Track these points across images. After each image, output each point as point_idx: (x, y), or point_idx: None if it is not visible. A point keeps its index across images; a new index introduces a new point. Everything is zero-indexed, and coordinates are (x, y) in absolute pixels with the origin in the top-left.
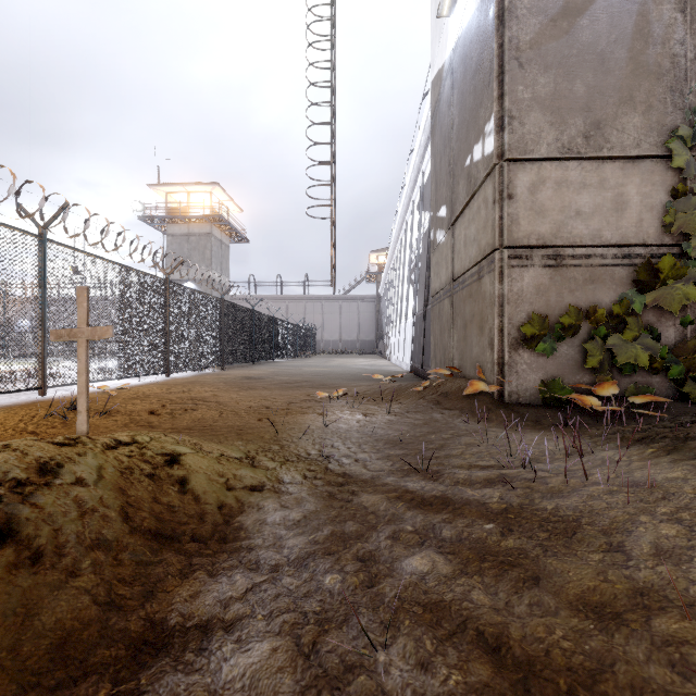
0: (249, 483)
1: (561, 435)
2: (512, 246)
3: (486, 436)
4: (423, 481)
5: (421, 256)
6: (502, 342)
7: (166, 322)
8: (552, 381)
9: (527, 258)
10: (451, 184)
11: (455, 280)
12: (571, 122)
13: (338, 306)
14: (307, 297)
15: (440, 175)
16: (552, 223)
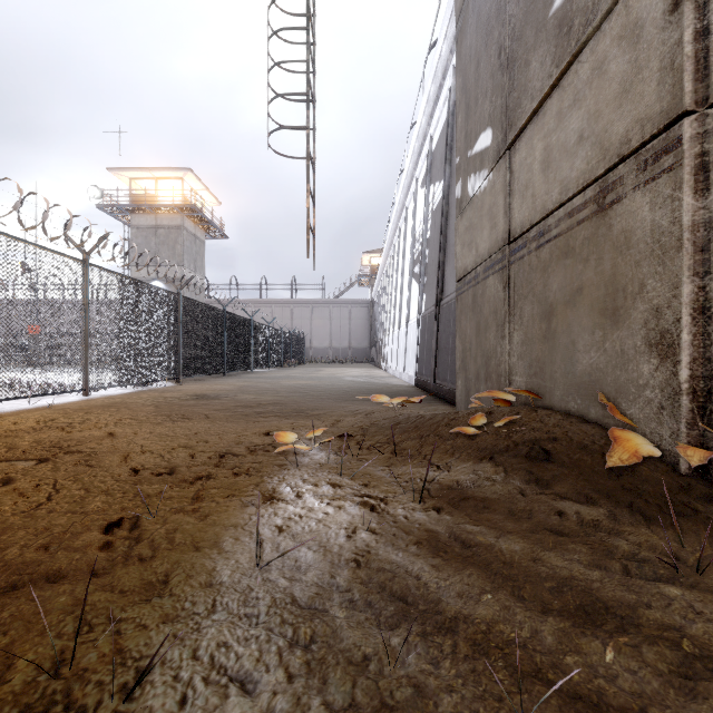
0: None
1: None
2: None
3: None
4: None
5: (429, 240)
6: (707, 337)
7: (84, 320)
8: None
9: None
10: (506, 80)
11: (513, 239)
12: None
13: (328, 311)
14: (294, 301)
15: (478, 88)
16: None
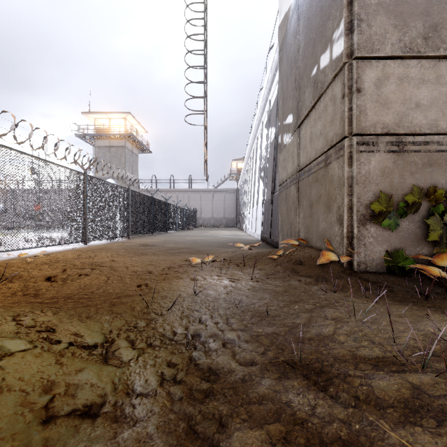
0: (82, 402)
1: (432, 312)
2: (360, 134)
3: (354, 311)
4: (309, 392)
5: (268, 158)
6: (352, 218)
7: (84, 204)
8: (397, 252)
9: (374, 144)
10: (297, 95)
11: (300, 170)
12: (412, 25)
13: (211, 195)
14: (190, 190)
15: (287, 92)
16: (395, 114)
